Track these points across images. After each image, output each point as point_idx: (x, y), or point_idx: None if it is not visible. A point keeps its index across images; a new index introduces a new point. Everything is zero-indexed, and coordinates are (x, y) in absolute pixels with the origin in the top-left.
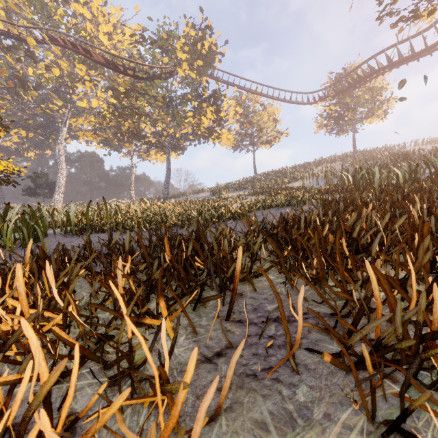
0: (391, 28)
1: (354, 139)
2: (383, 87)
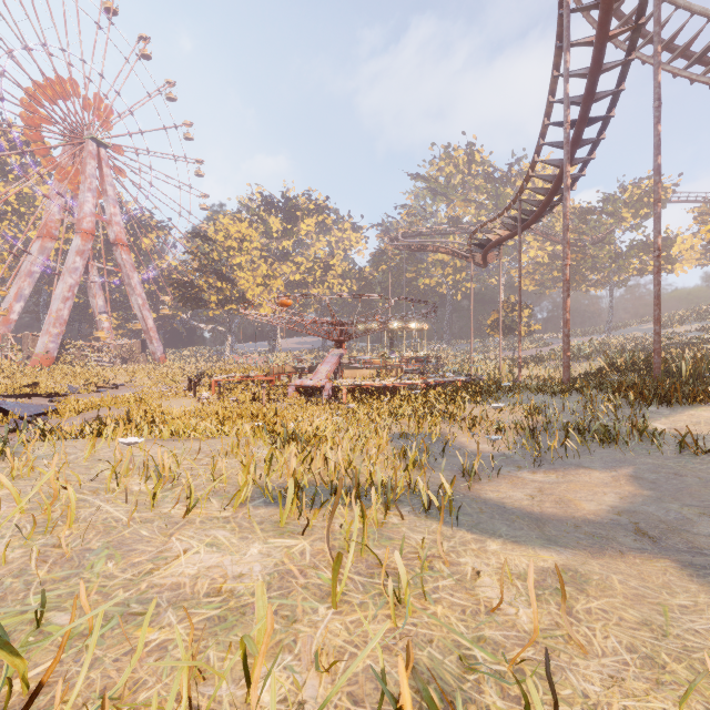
0: None
1: None
2: None
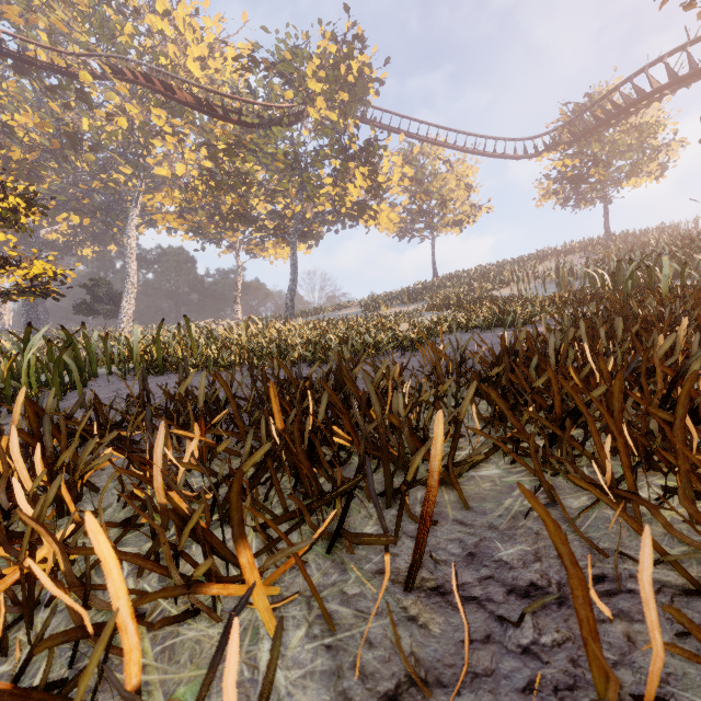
0: (685, 9)
1: (607, 215)
2: (659, 124)
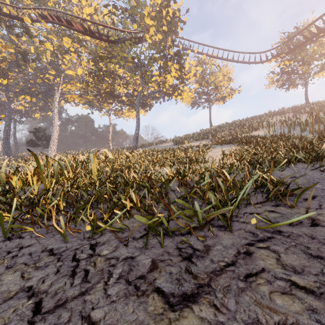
0: None
1: (307, 92)
2: None
